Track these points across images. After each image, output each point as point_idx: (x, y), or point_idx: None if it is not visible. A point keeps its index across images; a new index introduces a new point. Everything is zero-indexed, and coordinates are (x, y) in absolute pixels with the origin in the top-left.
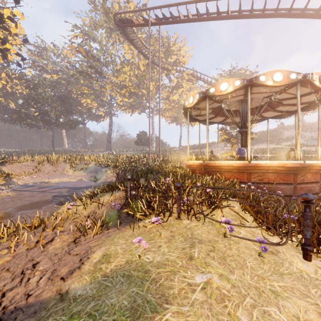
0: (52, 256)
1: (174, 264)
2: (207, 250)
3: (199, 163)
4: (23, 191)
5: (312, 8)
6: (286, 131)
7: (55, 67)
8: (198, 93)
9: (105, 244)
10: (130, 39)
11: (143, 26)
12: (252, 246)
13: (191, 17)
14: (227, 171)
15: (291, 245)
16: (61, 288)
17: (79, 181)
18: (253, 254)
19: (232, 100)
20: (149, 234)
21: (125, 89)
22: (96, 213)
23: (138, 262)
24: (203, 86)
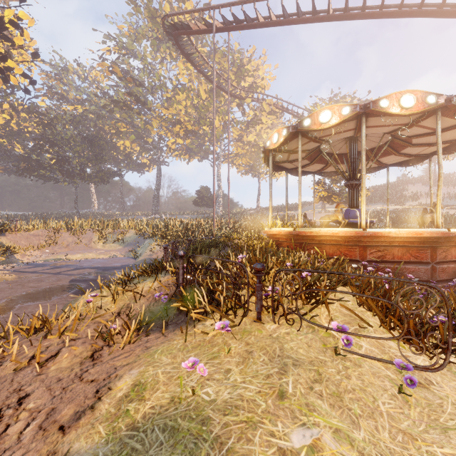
0: (53, 382)
1: (252, 407)
2: (308, 379)
3: (287, 231)
4: (28, 272)
5: (454, 3)
6: (411, 186)
7: (81, 96)
8: (286, 127)
9: (139, 362)
10: (186, 53)
11: (204, 33)
12: (383, 370)
13: (274, 19)
14: (329, 244)
15: (448, 369)
16: (56, 449)
17: (112, 258)
18: (388, 387)
19: (336, 138)
20: (211, 348)
21: (179, 126)
22: (130, 308)
23: (191, 401)
24: (291, 121)
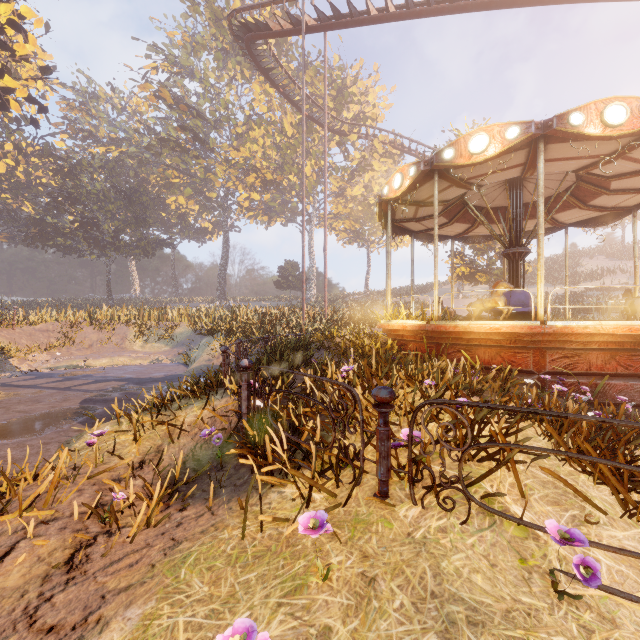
0: None
1: None
2: None
3: (416, 325)
4: (23, 387)
5: None
6: (588, 260)
7: (116, 134)
8: (415, 162)
9: (148, 586)
10: (264, 68)
11: (289, 35)
12: None
13: (393, 11)
14: (484, 346)
15: None
16: None
17: (153, 364)
18: None
19: (493, 180)
20: (291, 563)
21: (254, 174)
22: (161, 454)
23: None
24: None
